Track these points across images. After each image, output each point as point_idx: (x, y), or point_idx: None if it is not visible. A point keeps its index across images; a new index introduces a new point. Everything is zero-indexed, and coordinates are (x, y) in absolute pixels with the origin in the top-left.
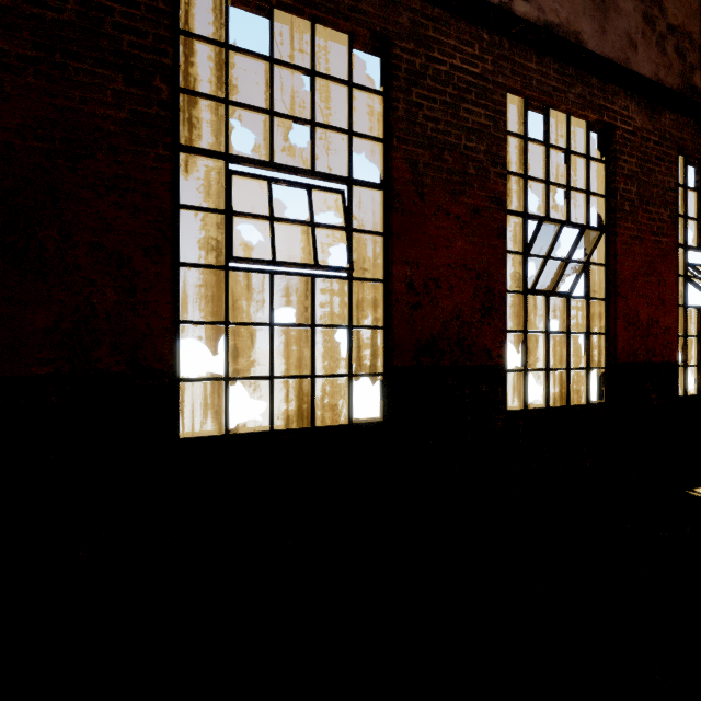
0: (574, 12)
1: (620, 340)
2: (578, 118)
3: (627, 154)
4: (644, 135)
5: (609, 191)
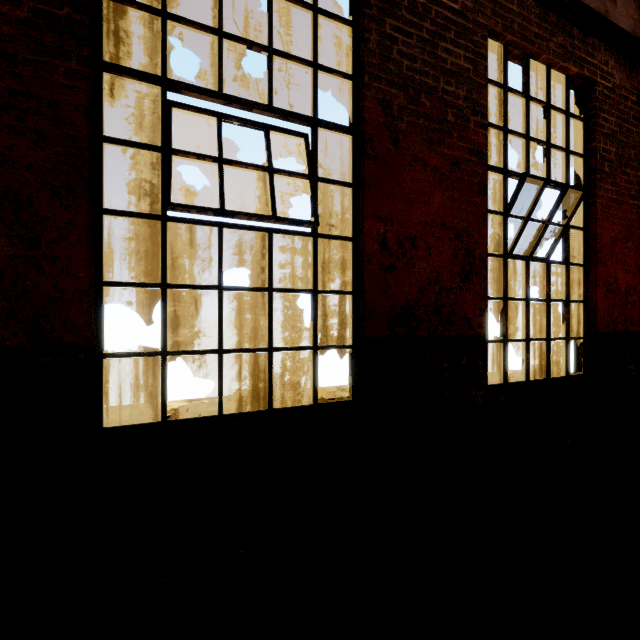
0: None
1: (600, 308)
2: (558, 71)
3: (606, 112)
4: (623, 93)
5: (588, 150)
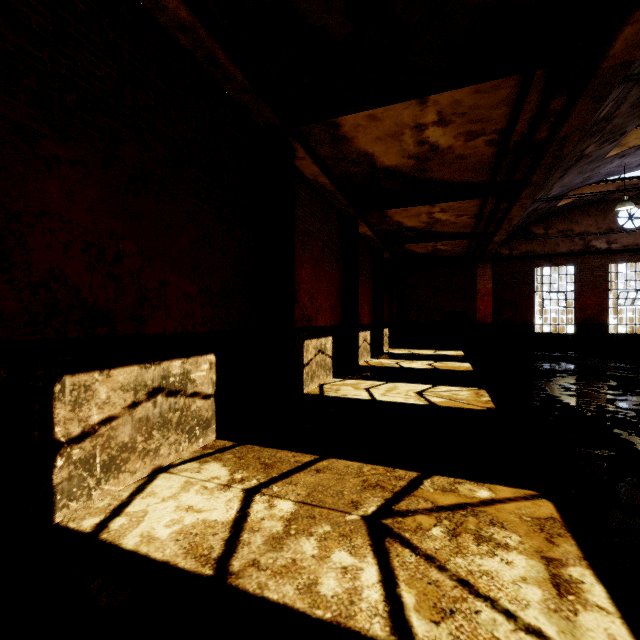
0: (635, 239)
1: None
2: None
3: None
4: None
5: None
